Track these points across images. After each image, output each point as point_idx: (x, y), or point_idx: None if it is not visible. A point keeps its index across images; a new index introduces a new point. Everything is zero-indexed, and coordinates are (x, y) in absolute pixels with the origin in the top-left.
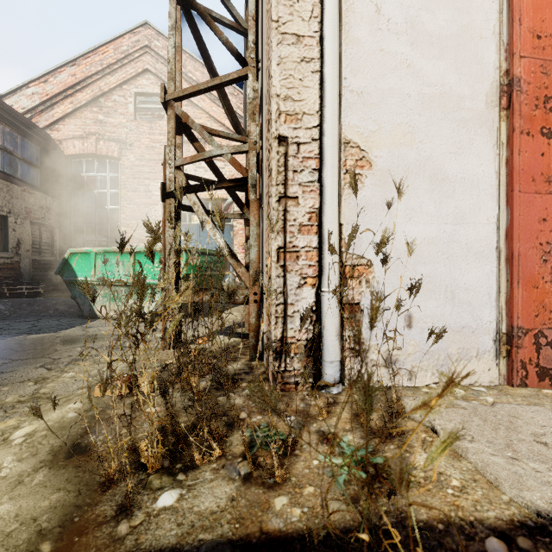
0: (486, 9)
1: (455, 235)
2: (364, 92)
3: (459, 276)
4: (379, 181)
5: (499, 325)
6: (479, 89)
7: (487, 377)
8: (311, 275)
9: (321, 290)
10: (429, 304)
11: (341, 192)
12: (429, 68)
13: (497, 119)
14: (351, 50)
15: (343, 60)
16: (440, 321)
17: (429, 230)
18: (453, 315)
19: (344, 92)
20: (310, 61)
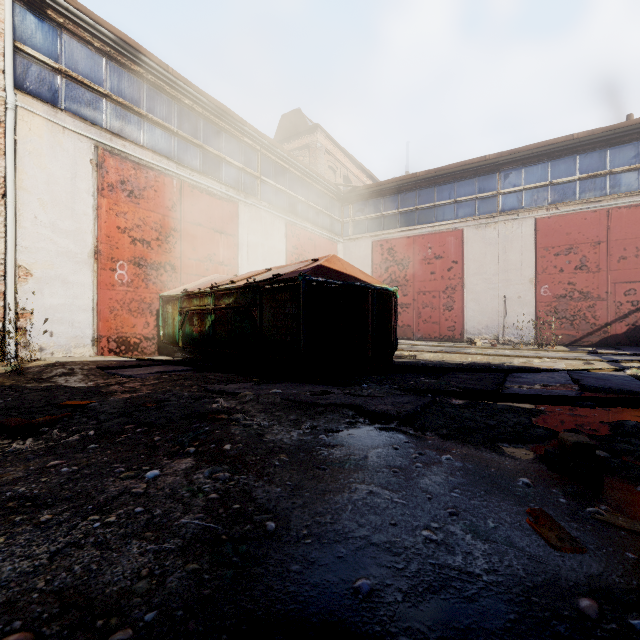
0: (88, 223)
1: (74, 303)
2: (29, 248)
3: (76, 318)
4: (37, 282)
5: (94, 335)
6: (85, 251)
7: (89, 353)
8: (1, 317)
9: (6, 323)
10: (61, 328)
11: (17, 285)
12: (62, 241)
13: (93, 262)
14: (22, 231)
15: (18, 234)
16: (67, 334)
17: (61, 301)
18: (73, 332)
19: (18, 247)
20: (0, 233)
